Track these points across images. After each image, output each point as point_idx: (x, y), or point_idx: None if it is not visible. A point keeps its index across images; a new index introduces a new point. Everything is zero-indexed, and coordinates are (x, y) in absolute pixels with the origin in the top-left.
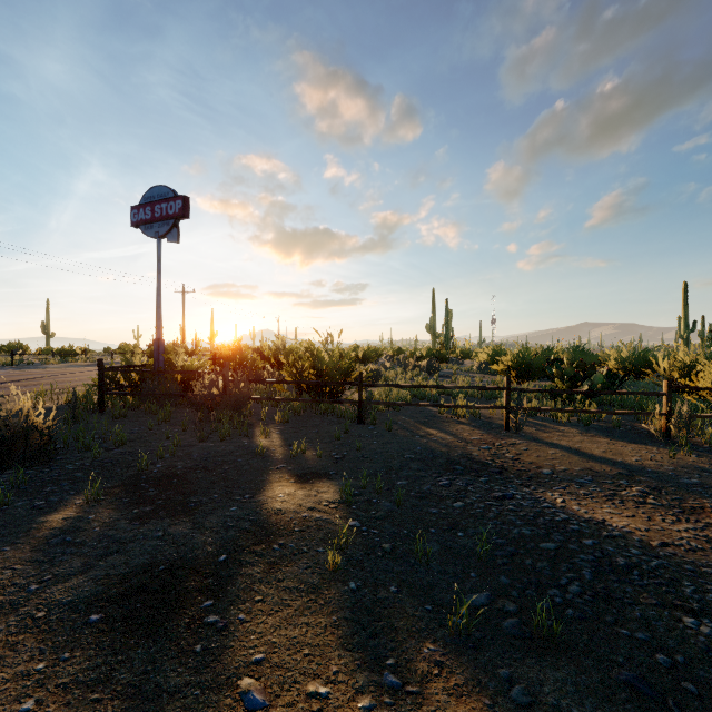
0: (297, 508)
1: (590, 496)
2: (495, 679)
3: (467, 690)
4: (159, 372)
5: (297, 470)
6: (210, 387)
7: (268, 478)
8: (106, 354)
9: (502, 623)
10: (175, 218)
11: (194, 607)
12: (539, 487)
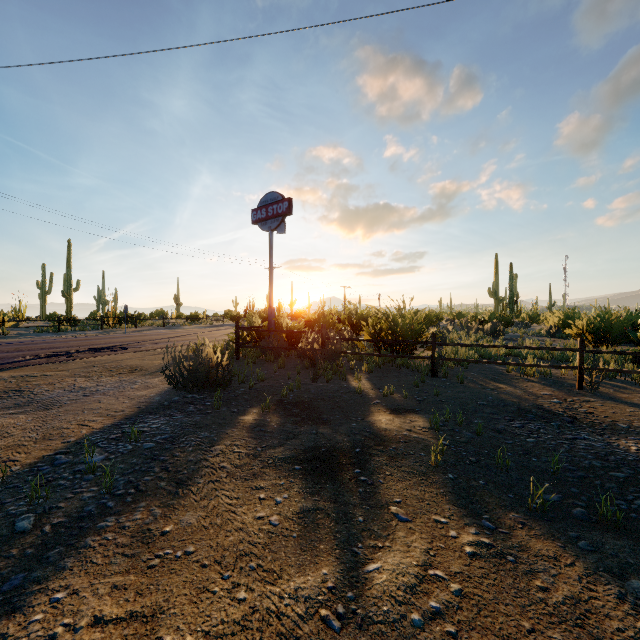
0: (398, 429)
1: None
2: (565, 536)
3: (544, 538)
4: (275, 331)
5: (389, 405)
6: (312, 343)
7: (370, 409)
8: (217, 318)
9: (571, 512)
10: (282, 215)
11: (350, 472)
12: (612, 436)
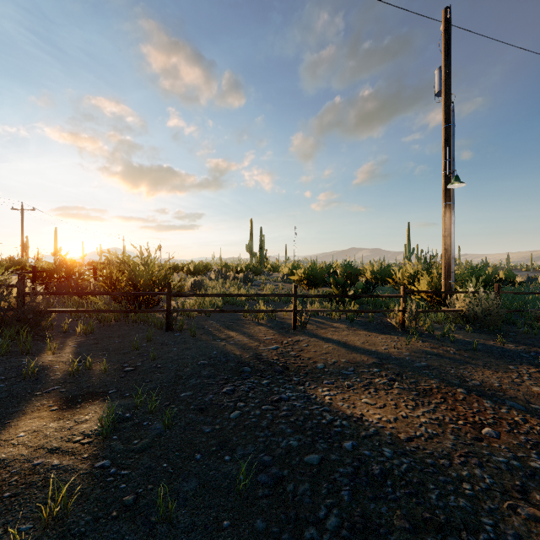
0: (32, 454)
1: (352, 388)
2: None
3: None
4: None
5: (71, 391)
6: None
7: (24, 408)
8: None
9: None
10: None
11: None
12: (312, 383)
